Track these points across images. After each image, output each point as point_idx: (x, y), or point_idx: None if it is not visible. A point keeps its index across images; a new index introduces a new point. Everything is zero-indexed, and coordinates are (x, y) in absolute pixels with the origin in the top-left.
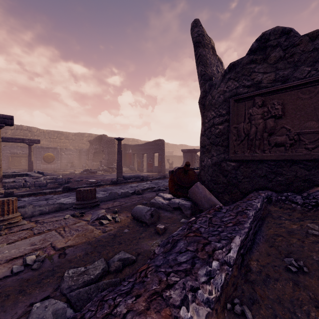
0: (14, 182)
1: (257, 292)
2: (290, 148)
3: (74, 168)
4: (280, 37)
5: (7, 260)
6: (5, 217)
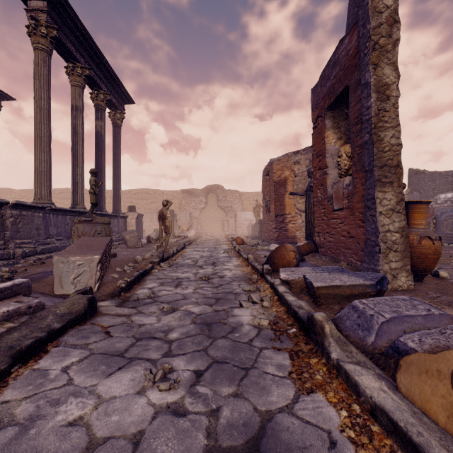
0: None
1: None
2: None
3: None
4: None
5: None
6: None
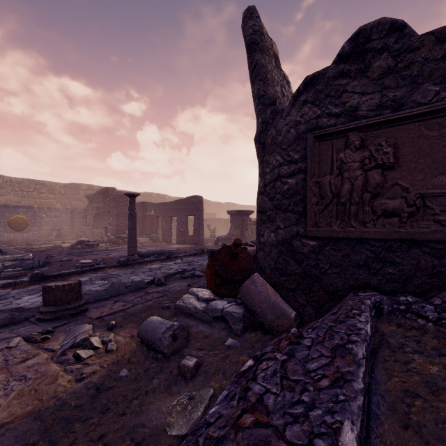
0: None
1: None
2: (408, 220)
3: (62, 239)
4: (388, 36)
5: None
6: None
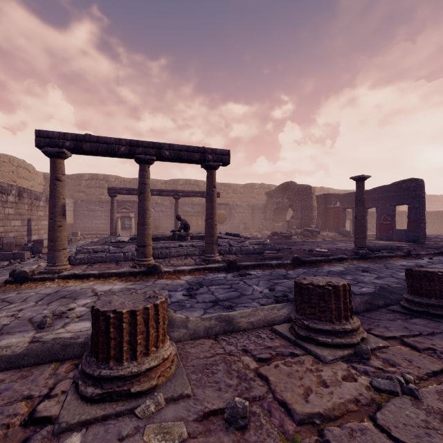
0: (218, 245)
1: None
2: None
3: (248, 231)
4: None
5: None
6: (352, 324)
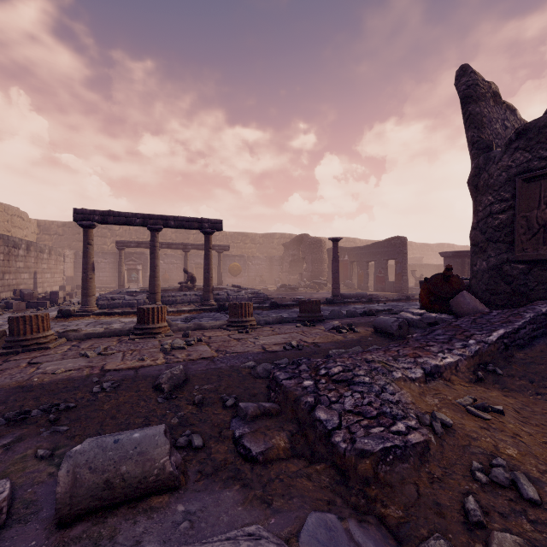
0: (218, 294)
1: (515, 367)
2: None
3: (264, 284)
4: None
5: (274, 344)
6: (247, 319)
